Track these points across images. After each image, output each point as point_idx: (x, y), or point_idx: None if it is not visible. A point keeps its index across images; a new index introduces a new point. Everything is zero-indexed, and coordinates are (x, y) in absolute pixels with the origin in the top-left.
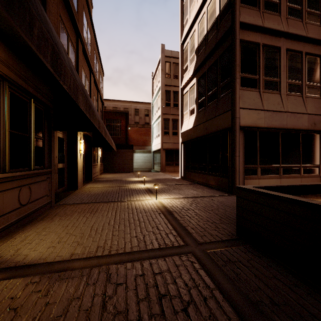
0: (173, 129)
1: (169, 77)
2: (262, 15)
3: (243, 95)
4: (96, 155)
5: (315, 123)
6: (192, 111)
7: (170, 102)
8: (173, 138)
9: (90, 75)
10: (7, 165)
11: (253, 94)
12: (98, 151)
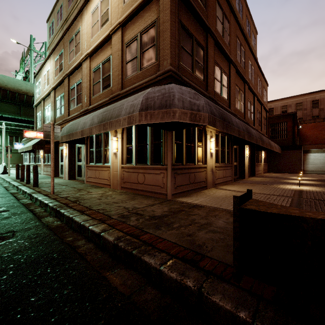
0: None
1: None
2: None
3: None
4: (259, 157)
5: None
6: None
7: None
8: None
9: (254, 99)
10: (220, 162)
11: None
12: (261, 154)
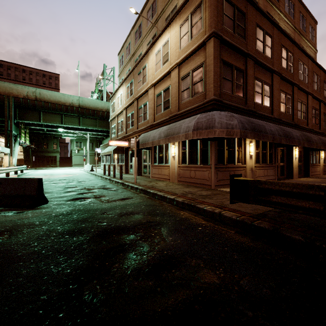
0: None
1: None
2: None
3: None
4: (316, 157)
5: None
6: None
7: None
8: None
9: (307, 98)
10: (261, 162)
11: None
12: (319, 154)
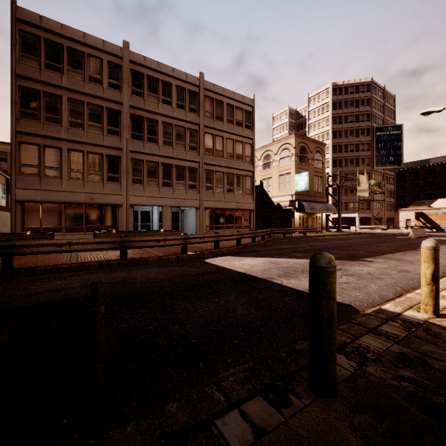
0: None
1: None
2: (42, 126)
3: (22, 179)
4: None
5: (92, 199)
6: None
7: None
8: None
9: None
10: None
11: (33, 178)
12: None
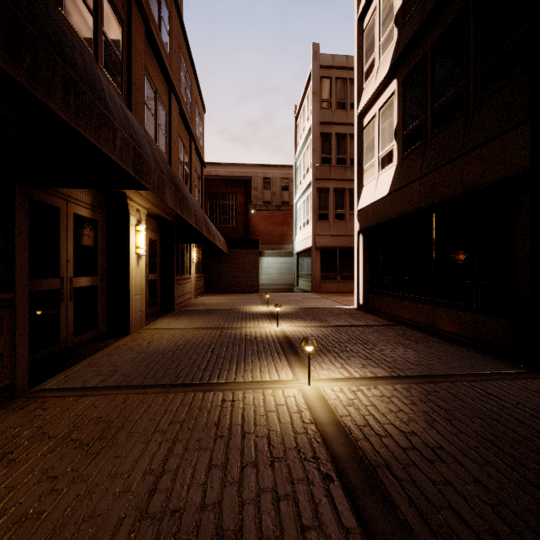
0: (336, 209)
1: (328, 108)
2: None
3: None
4: (186, 259)
5: None
6: (386, 157)
7: (331, 155)
8: (336, 226)
9: (170, 98)
10: None
11: None
12: (190, 252)
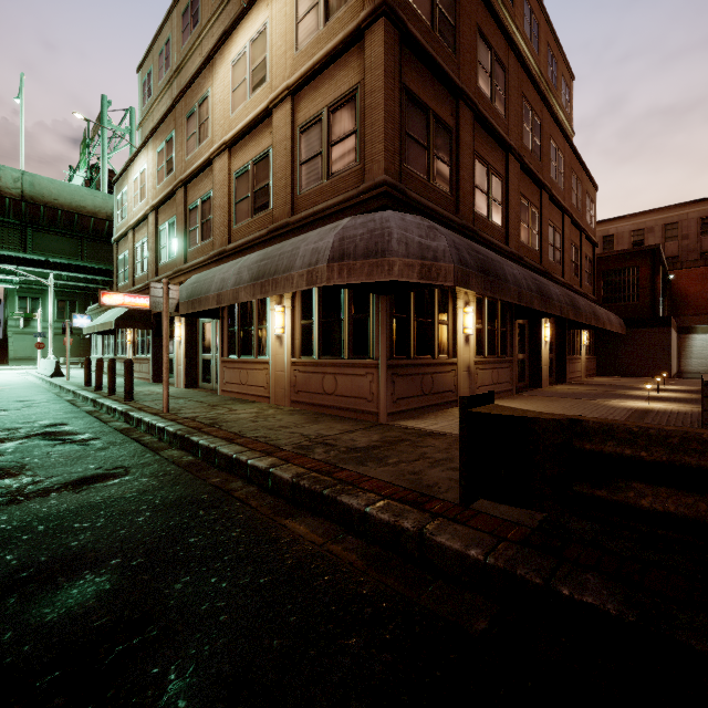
0: None
1: None
2: None
3: None
4: (576, 342)
5: None
6: None
7: None
8: None
9: (563, 220)
10: (486, 353)
11: None
12: (580, 336)
